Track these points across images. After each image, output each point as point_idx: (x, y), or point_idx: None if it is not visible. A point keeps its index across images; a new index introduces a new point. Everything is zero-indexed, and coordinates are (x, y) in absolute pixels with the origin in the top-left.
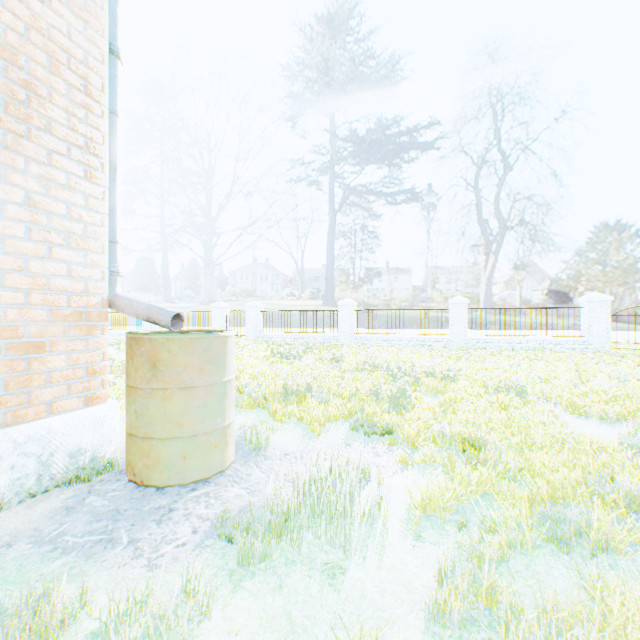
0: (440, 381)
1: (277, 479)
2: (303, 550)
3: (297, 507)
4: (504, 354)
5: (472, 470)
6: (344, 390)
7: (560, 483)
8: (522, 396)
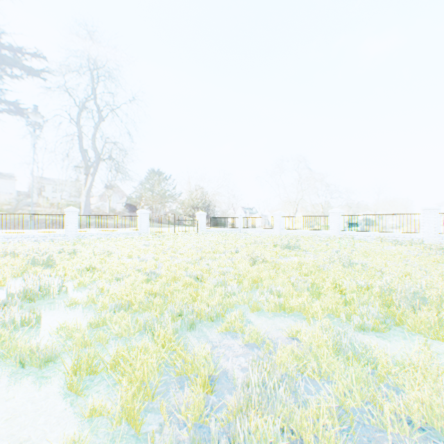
0: (70, 254)
1: (7, 292)
2: (36, 303)
3: (33, 289)
4: (102, 240)
5: (93, 275)
6: (5, 266)
7: (121, 271)
8: (111, 255)
